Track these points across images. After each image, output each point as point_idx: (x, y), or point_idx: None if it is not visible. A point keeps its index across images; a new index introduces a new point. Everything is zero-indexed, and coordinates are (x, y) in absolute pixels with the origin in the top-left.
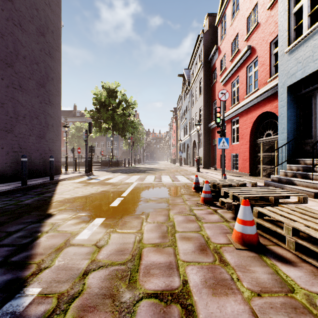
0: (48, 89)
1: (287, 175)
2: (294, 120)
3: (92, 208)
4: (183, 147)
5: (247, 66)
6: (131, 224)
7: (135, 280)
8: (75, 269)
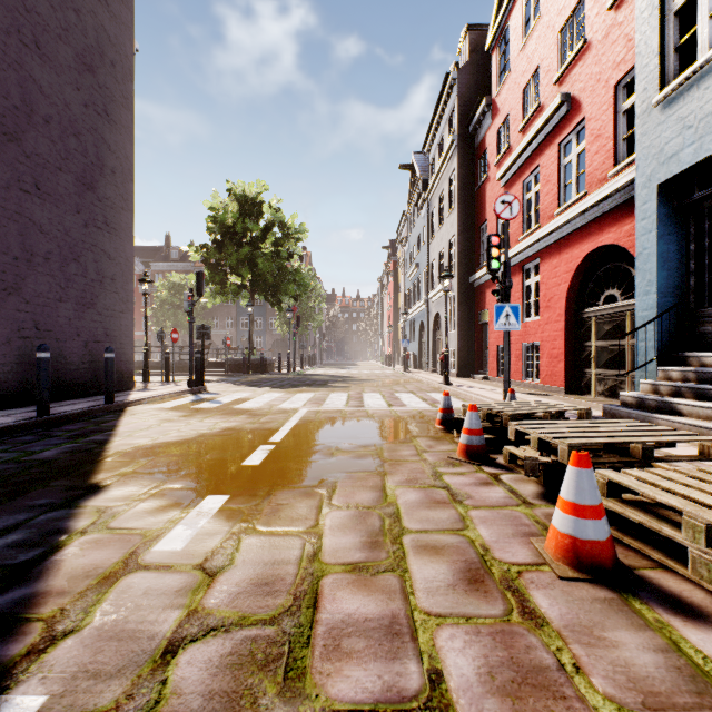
0: (103, 195)
1: (660, 391)
2: (675, 264)
3: (200, 470)
4: (411, 330)
5: (560, 142)
6: (292, 512)
7: (302, 671)
8: (145, 637)
